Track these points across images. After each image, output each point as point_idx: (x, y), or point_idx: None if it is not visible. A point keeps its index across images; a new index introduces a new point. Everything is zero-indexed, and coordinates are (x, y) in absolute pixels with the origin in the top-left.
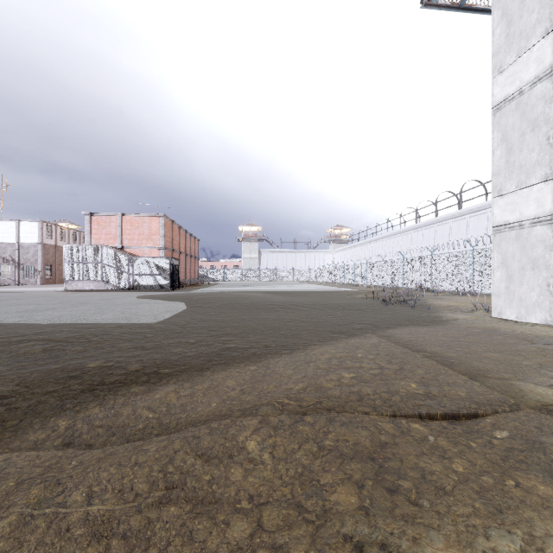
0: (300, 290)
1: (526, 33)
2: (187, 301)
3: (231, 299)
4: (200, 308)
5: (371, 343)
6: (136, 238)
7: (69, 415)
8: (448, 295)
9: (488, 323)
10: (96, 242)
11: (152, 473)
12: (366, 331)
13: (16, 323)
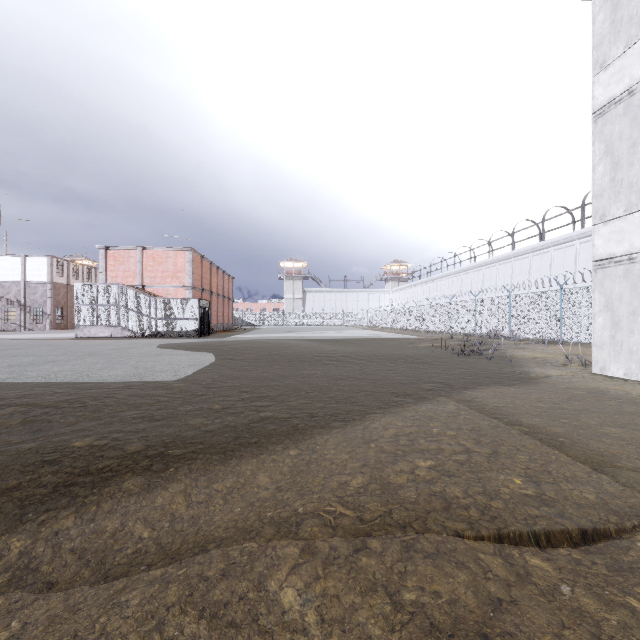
0: (352, 337)
1: (638, 17)
2: (217, 351)
3: (269, 349)
4: (231, 360)
5: (448, 411)
6: (160, 276)
7: (29, 529)
8: (531, 343)
9: (591, 382)
10: (112, 280)
11: None
12: (438, 393)
13: (3, 381)
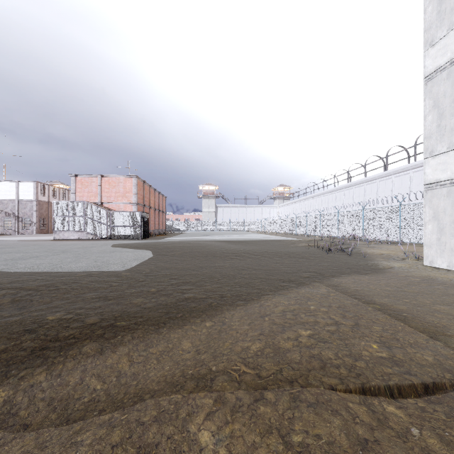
0: (250, 239)
1: None
2: (154, 249)
3: (191, 247)
4: (164, 256)
5: (321, 293)
6: (113, 196)
7: (11, 383)
8: (378, 243)
9: (423, 272)
10: (80, 199)
11: None
12: (313, 279)
13: None
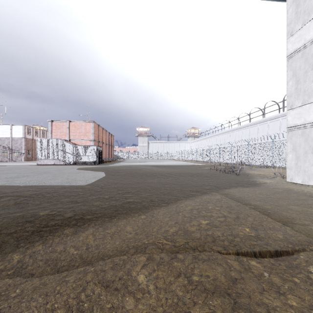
0: (171, 165)
1: (308, 11)
2: (106, 171)
3: (131, 170)
4: (113, 175)
5: (216, 199)
6: (78, 135)
7: (21, 251)
8: (258, 167)
9: (285, 185)
10: (55, 137)
11: (69, 303)
12: (212, 190)
13: (3, 185)
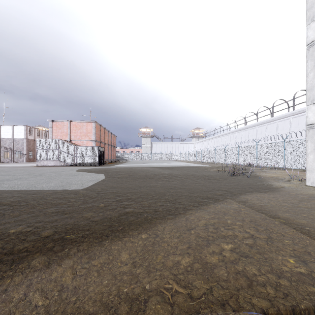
0: (175, 166)
1: None
2: (106, 173)
3: (133, 172)
4: (113, 178)
5: (234, 208)
6: (79, 135)
7: None
8: (268, 169)
9: (308, 190)
10: (55, 137)
11: None
12: (225, 197)
13: None
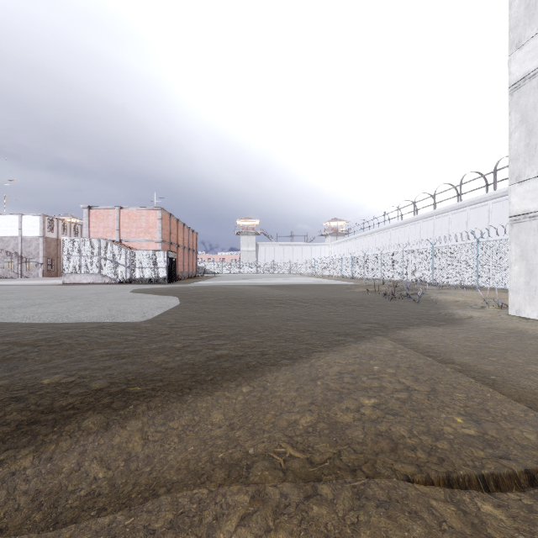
0: (297, 284)
1: None
2: (182, 295)
3: (227, 293)
4: (193, 303)
5: (386, 350)
6: (134, 232)
7: None
8: (451, 288)
9: (509, 323)
10: (94, 235)
11: None
12: (375, 332)
13: None
